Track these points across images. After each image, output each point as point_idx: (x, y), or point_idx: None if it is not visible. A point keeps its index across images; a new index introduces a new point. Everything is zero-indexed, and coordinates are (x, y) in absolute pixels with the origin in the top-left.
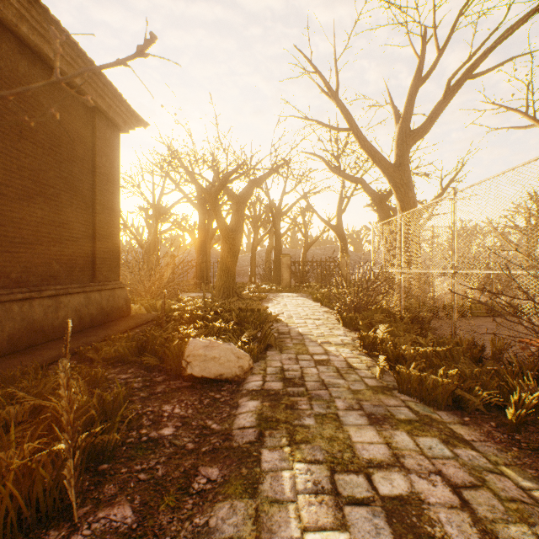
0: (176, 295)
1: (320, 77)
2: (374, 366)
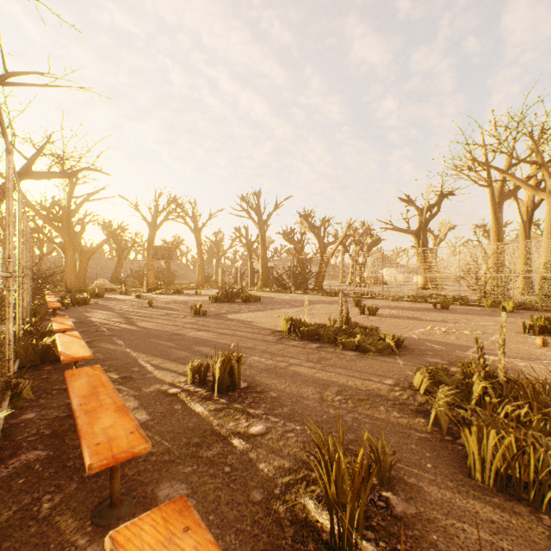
0: None
1: None
2: None
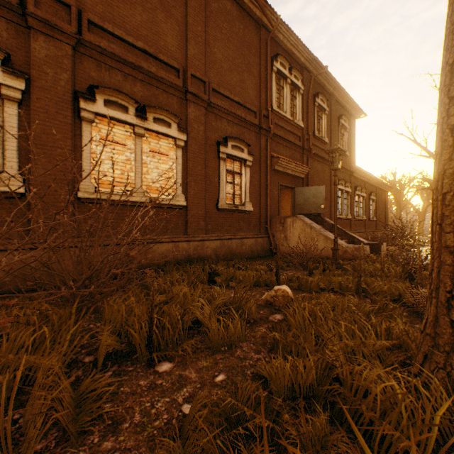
0: None
1: None
2: None
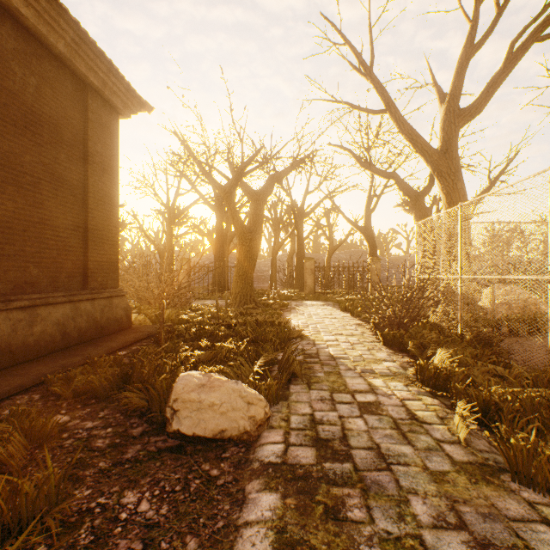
0: (188, 303)
1: (351, 49)
2: (449, 418)
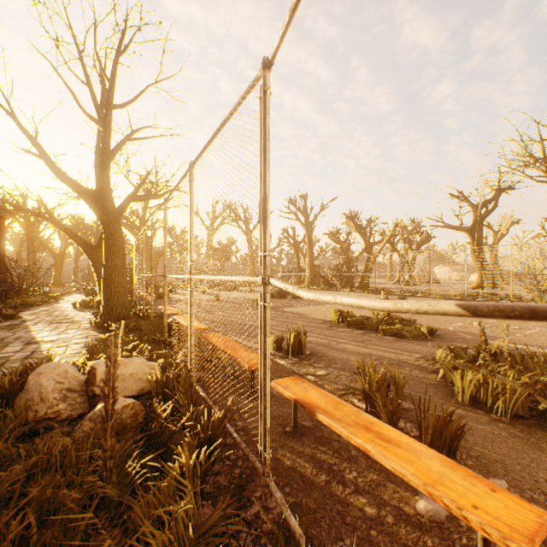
0: None
1: None
2: None
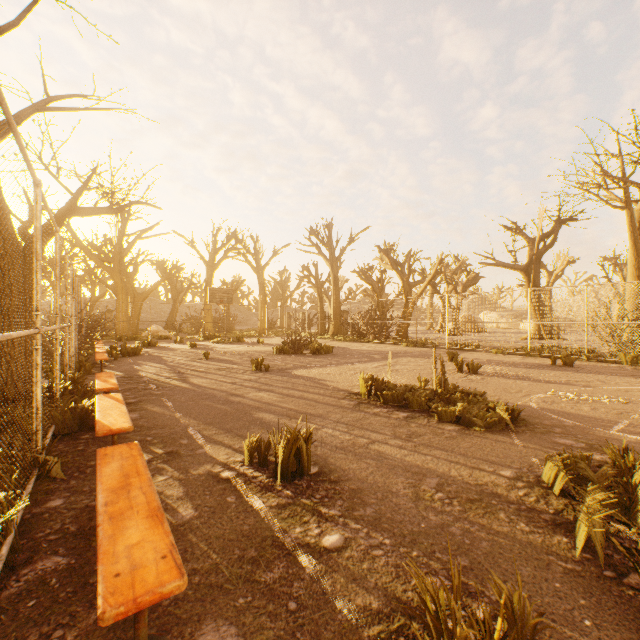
0: None
1: None
2: None
